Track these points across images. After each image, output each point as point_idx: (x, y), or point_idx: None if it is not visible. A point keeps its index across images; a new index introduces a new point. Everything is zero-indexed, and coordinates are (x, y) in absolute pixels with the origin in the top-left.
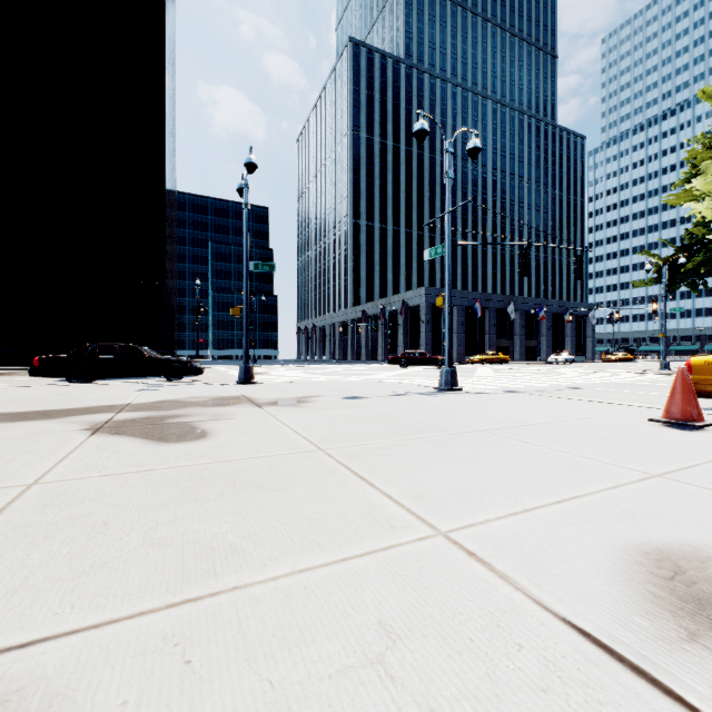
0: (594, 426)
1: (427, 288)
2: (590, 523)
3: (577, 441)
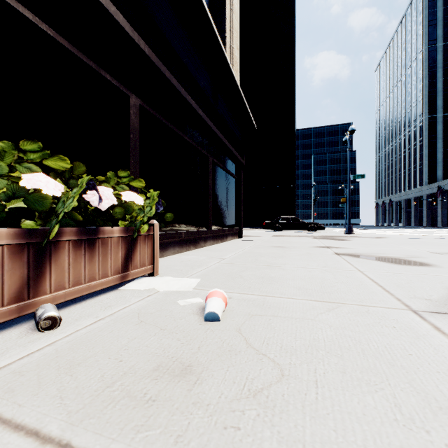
0: None
1: None
2: None
3: None
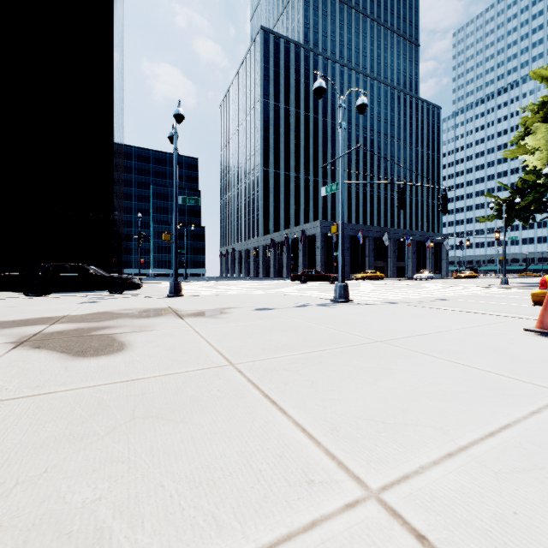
0: (478, 336)
1: (321, 221)
2: (543, 470)
3: (471, 352)
